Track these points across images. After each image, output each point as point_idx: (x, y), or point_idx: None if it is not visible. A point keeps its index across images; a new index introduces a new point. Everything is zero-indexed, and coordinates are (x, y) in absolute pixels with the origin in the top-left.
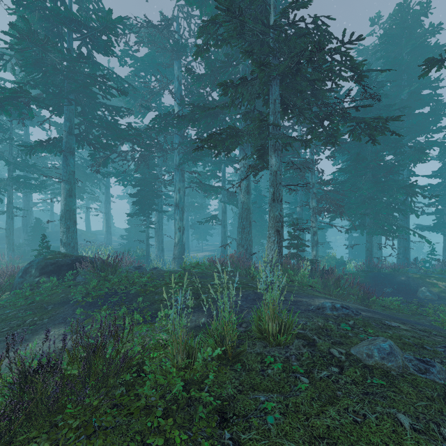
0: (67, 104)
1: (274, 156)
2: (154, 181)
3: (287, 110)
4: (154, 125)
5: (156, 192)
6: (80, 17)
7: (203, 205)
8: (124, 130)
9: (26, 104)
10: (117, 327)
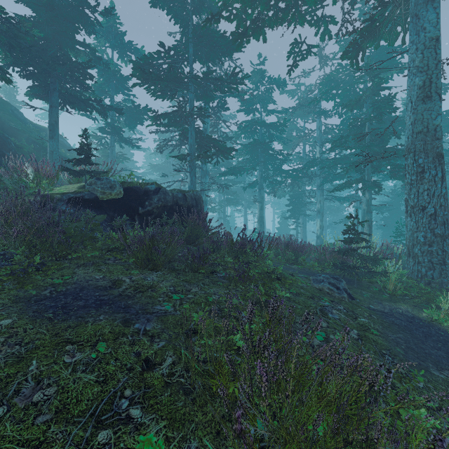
0: (260, 163)
1: (367, 193)
2: (302, 196)
3: (377, 169)
4: (305, 167)
5: (303, 203)
6: (270, 124)
7: (340, 208)
8: (288, 172)
9: (248, 170)
10: (309, 246)
